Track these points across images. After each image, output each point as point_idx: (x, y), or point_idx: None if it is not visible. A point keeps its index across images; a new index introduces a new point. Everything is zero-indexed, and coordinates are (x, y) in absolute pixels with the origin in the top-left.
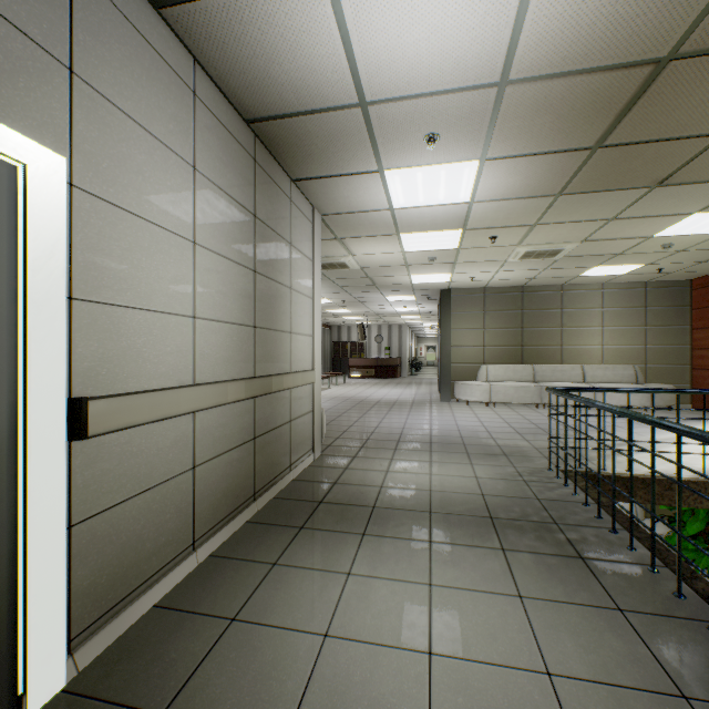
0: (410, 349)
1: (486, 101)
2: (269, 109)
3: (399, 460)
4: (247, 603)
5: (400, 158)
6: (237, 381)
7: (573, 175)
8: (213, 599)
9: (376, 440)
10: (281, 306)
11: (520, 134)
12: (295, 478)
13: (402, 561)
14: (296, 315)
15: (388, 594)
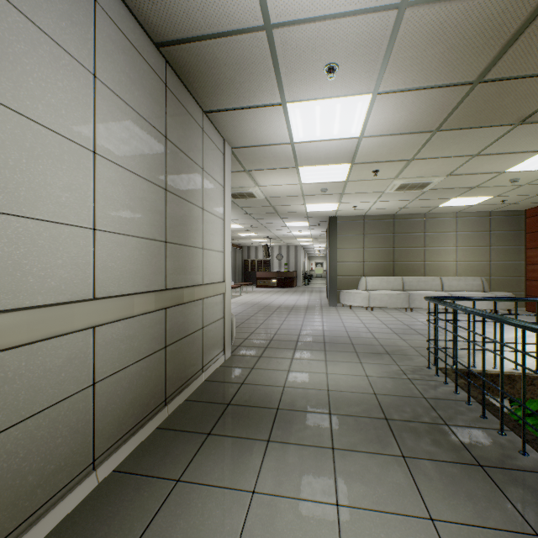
0: (303, 265)
1: (385, 26)
2: (177, 30)
3: (298, 359)
4: (142, 537)
5: (301, 90)
6: (145, 294)
7: (451, 111)
8: (105, 533)
9: (278, 340)
10: (194, 224)
11: (411, 66)
12: (207, 378)
13: (307, 473)
14: (208, 233)
15: (294, 520)
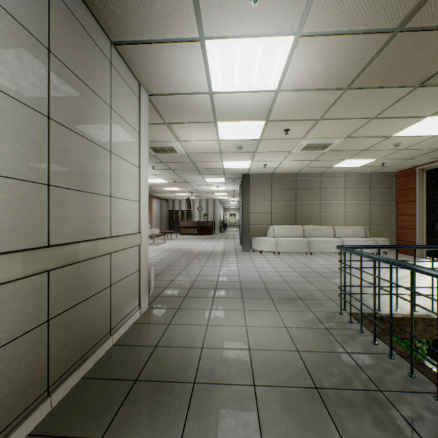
0: (220, 215)
1: None
2: None
3: (217, 310)
4: None
5: (221, 22)
6: (1, 256)
7: (365, 66)
8: None
9: (197, 288)
10: (97, 167)
11: None
12: (116, 341)
13: None
14: (118, 179)
15: None
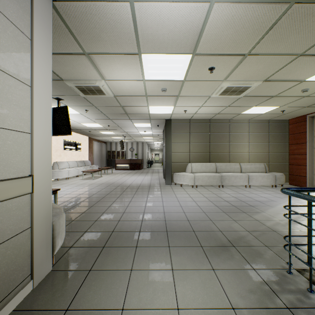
0: (147, 154)
1: None
2: None
3: (139, 271)
4: None
5: None
6: None
7: None
8: None
9: (120, 232)
10: None
11: None
12: None
13: None
14: None
15: None
